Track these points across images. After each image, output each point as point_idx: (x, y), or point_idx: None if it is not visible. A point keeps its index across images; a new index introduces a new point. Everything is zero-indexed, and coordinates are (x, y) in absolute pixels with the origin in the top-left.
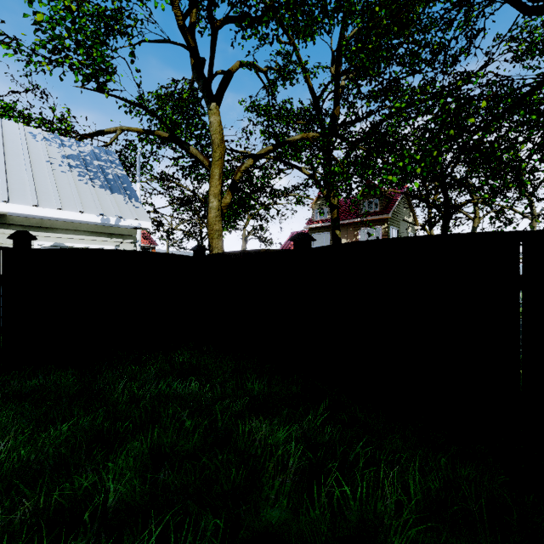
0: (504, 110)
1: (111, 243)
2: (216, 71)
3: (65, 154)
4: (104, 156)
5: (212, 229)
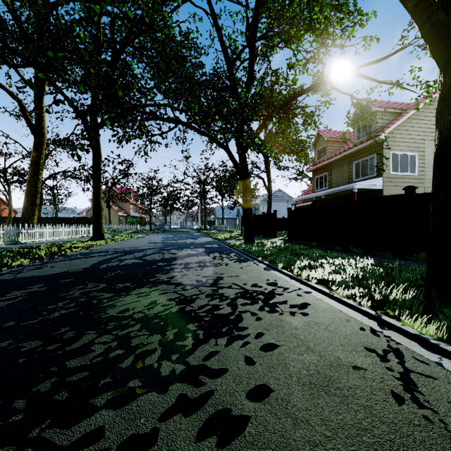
0: None
1: None
2: None
3: None
4: None
5: None
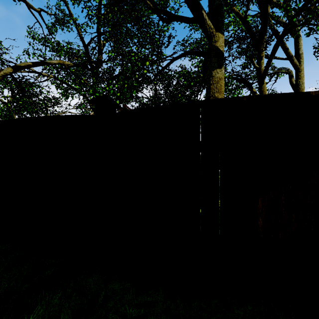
0: (160, 70)
1: None
2: None
3: None
4: None
5: None
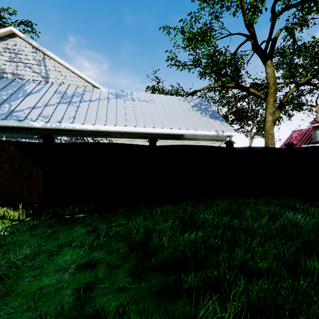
0: None
1: (217, 144)
2: (263, 41)
3: (191, 105)
4: (203, 103)
5: (268, 133)
